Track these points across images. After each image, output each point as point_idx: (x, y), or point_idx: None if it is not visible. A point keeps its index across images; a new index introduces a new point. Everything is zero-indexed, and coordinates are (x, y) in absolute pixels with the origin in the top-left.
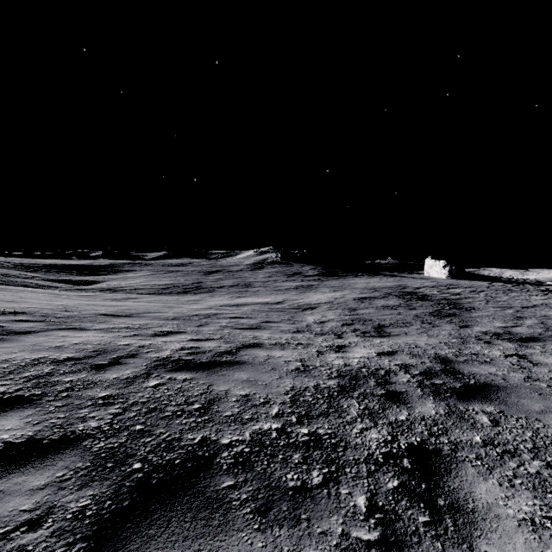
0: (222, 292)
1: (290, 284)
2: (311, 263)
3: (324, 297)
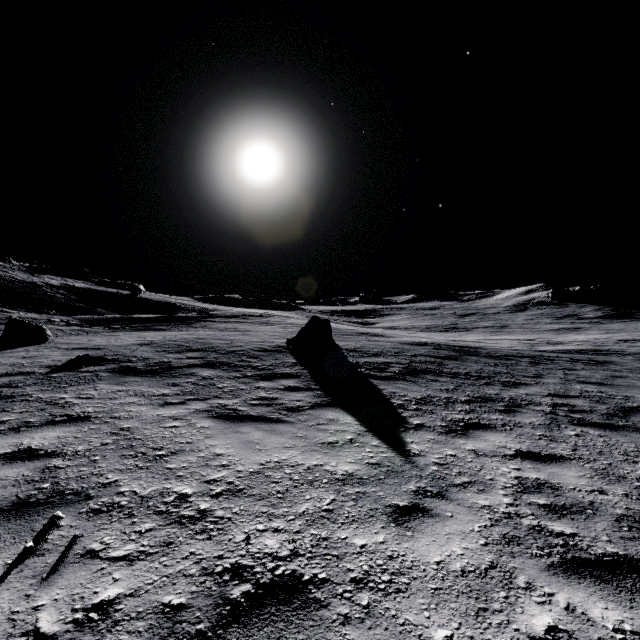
0: (478, 332)
1: (552, 326)
2: (597, 303)
3: (584, 337)
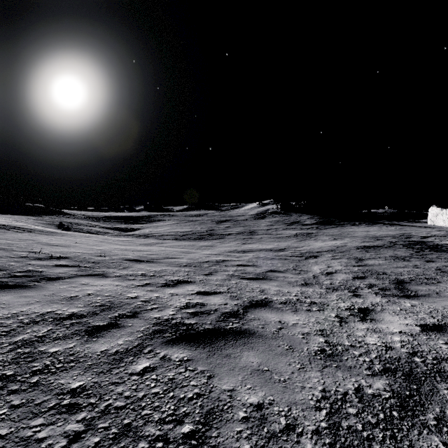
0: (231, 239)
1: (290, 232)
2: (308, 213)
3: (325, 245)
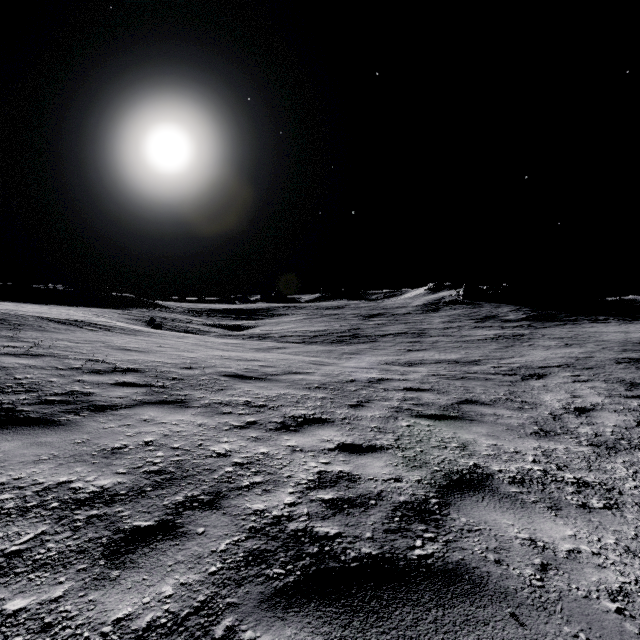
0: (387, 343)
1: (483, 332)
2: (511, 302)
3: (552, 355)
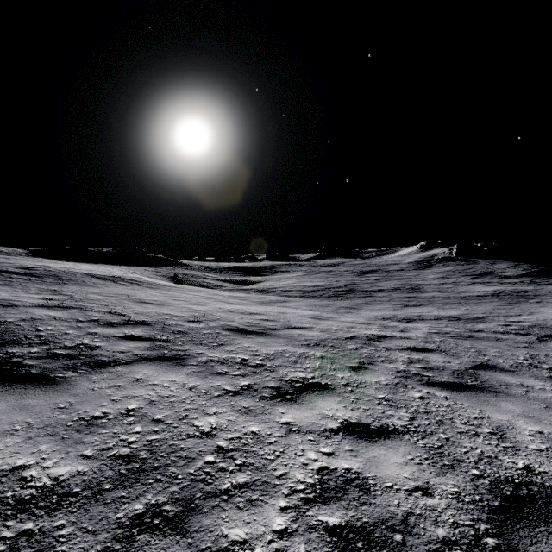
0: (382, 298)
1: (481, 288)
2: (508, 258)
3: None
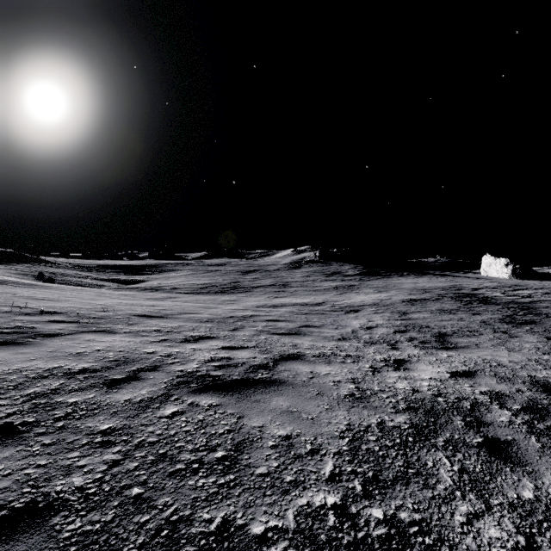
0: (259, 292)
1: (329, 284)
2: (351, 262)
3: (368, 298)
